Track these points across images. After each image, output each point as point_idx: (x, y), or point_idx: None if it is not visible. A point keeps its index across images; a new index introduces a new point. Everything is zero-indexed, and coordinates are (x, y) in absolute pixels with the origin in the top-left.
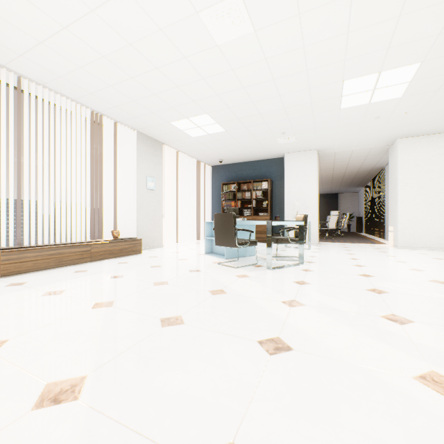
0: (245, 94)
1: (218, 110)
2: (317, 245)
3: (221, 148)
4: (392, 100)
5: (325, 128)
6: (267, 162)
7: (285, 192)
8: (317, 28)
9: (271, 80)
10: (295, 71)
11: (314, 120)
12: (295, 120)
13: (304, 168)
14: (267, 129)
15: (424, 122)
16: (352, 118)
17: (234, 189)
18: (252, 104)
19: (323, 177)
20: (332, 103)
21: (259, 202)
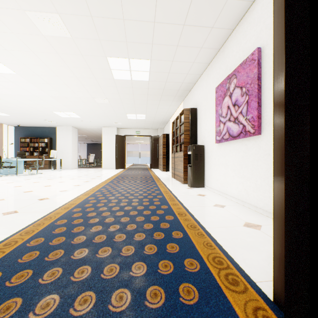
0: (11, 108)
1: (0, 110)
2: (72, 169)
3: (15, 120)
4: (79, 118)
5: (65, 121)
6: (50, 128)
7: (57, 144)
8: (26, 102)
9: (20, 107)
10: (29, 107)
11: (56, 118)
12: (46, 117)
13: (66, 134)
14: (35, 118)
15: (102, 124)
16: (72, 120)
17: (28, 141)
18: (18, 111)
19: (94, 136)
20: (56, 115)
21: (45, 148)
